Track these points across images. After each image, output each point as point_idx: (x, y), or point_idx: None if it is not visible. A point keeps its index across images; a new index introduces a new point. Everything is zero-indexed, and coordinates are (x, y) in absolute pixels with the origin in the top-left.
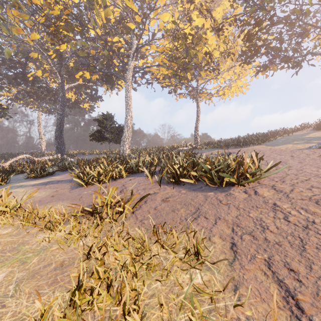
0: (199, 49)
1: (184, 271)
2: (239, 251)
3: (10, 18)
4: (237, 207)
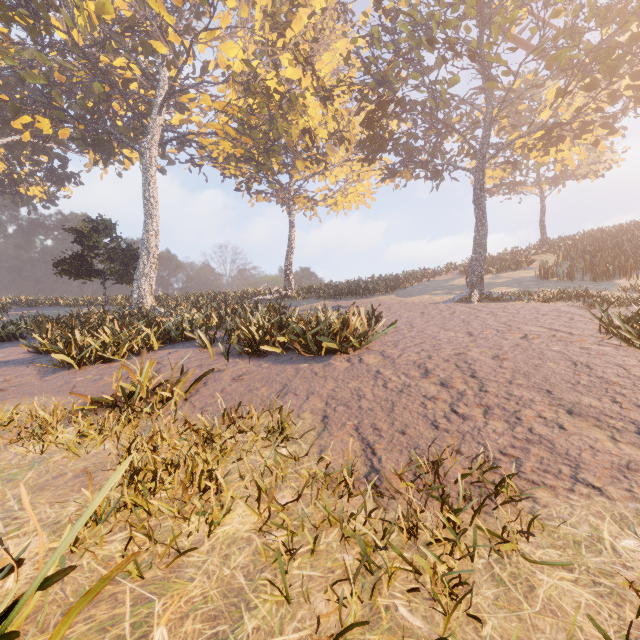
0: (294, 120)
1: (267, 449)
2: (331, 422)
3: None
4: (335, 379)
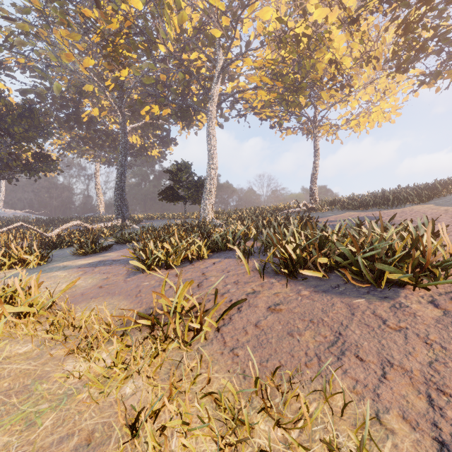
0: (319, 57)
1: None
2: None
3: (59, 41)
4: (425, 340)
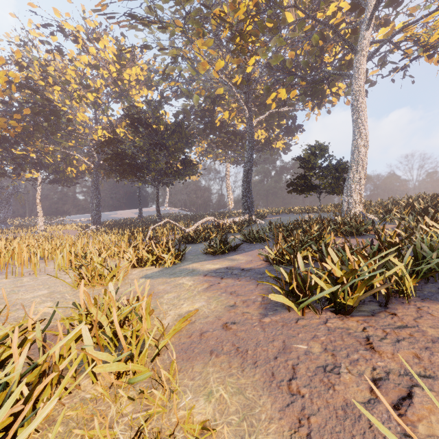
0: None
1: None
2: None
3: (196, 54)
4: None
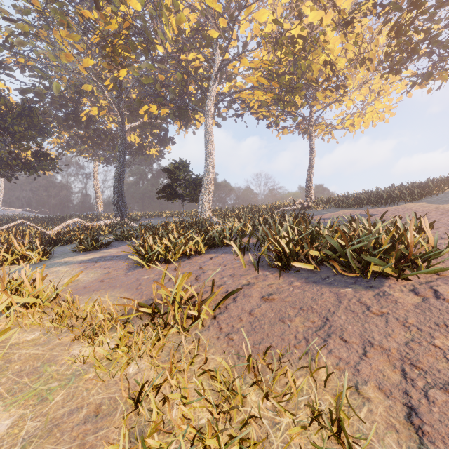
0: (314, 58)
1: None
2: (429, 430)
3: (58, 41)
4: (404, 323)
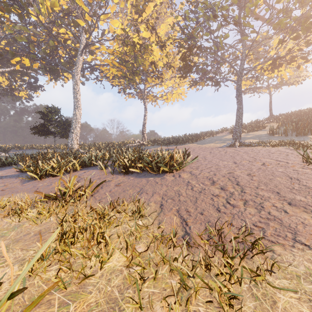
0: (146, 57)
1: (131, 221)
2: (164, 208)
3: None
4: (167, 185)
